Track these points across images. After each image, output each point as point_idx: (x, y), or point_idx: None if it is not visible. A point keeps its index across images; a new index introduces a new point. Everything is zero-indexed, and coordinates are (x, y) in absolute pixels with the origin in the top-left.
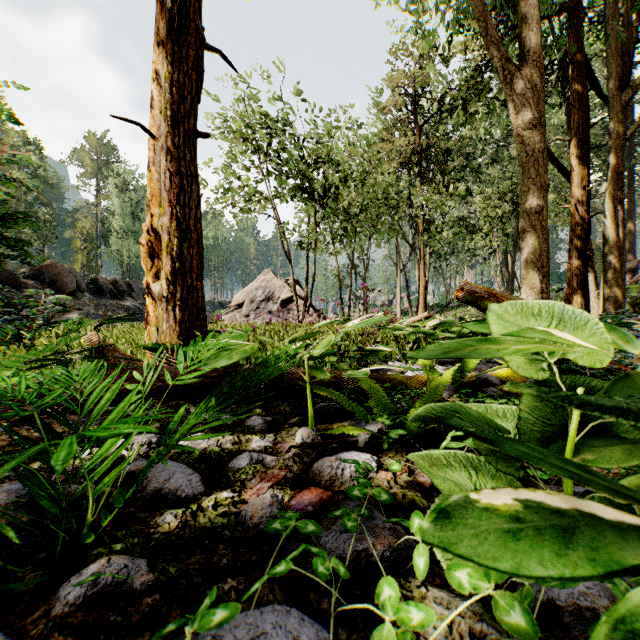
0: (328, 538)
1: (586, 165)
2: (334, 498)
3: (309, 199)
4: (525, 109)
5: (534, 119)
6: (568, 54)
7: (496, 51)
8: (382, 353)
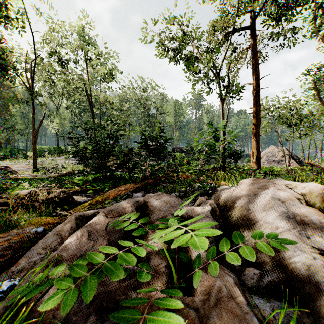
0: None
1: None
2: None
3: (288, 127)
4: None
5: None
6: None
7: None
8: None
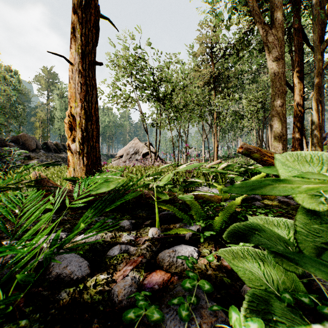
0: (168, 315)
1: (302, 83)
2: (172, 278)
3: (157, 100)
4: (274, 50)
5: (279, 55)
6: (292, 25)
7: (258, 19)
8: (197, 183)
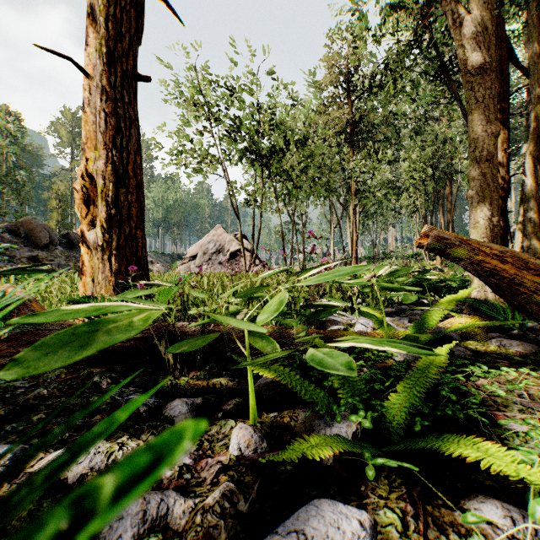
0: None
1: (506, 129)
2: None
3: (255, 160)
4: (475, 54)
5: (485, 63)
6: None
7: None
8: (336, 308)
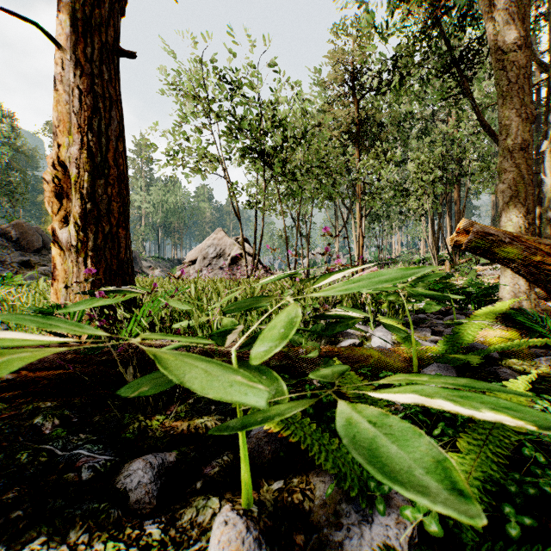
0: None
1: None
2: None
3: (257, 158)
4: (508, 27)
5: (519, 38)
6: None
7: None
8: (354, 321)
